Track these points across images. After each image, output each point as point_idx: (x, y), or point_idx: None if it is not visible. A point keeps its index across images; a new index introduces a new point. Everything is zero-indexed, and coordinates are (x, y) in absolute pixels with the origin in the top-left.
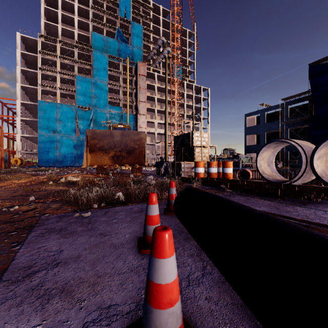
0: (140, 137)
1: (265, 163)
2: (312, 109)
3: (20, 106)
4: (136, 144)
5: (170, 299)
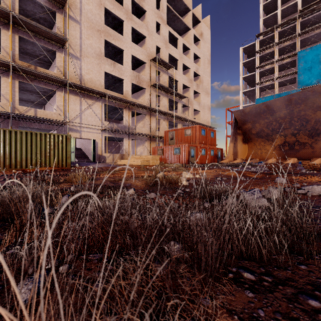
0: None
1: None
2: None
3: None
4: None
5: None
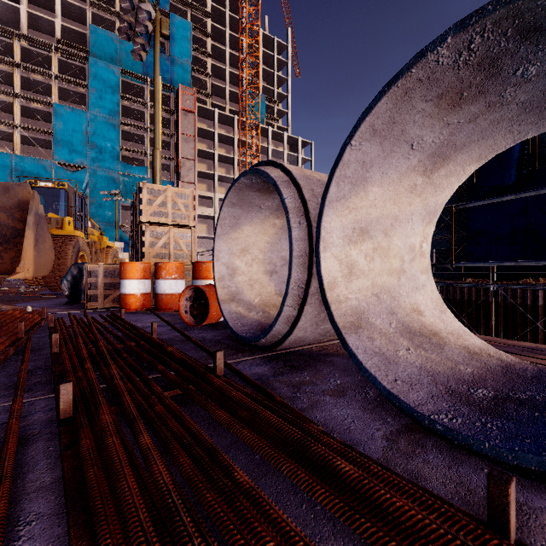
0: (18, 198)
1: (258, 265)
2: (473, 174)
3: None
4: (16, 218)
5: None
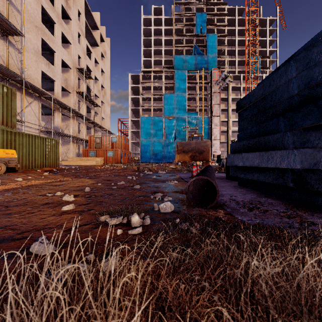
0: (206, 144)
1: None
2: None
3: (130, 122)
4: (204, 148)
5: (195, 171)
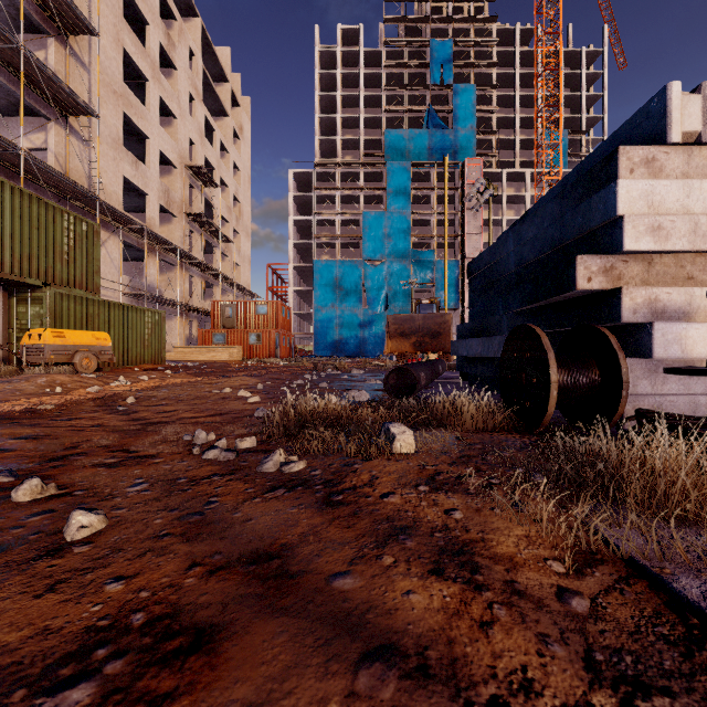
0: (445, 319)
1: None
2: None
3: (292, 272)
4: (441, 327)
5: None
